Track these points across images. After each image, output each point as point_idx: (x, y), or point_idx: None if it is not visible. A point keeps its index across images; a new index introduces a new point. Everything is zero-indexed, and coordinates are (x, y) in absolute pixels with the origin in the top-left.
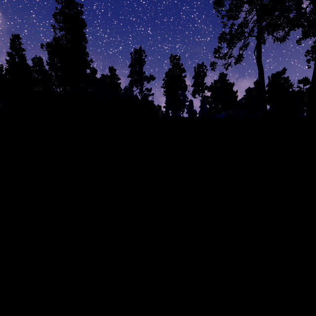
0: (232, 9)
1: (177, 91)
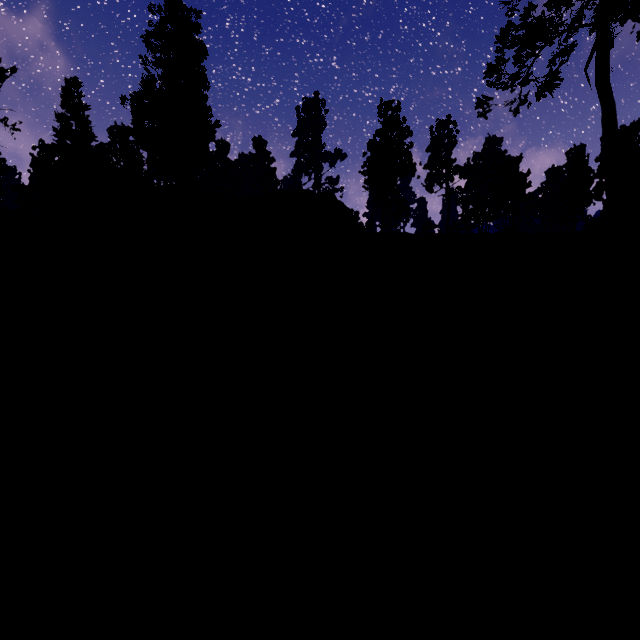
0: None
1: (394, 176)
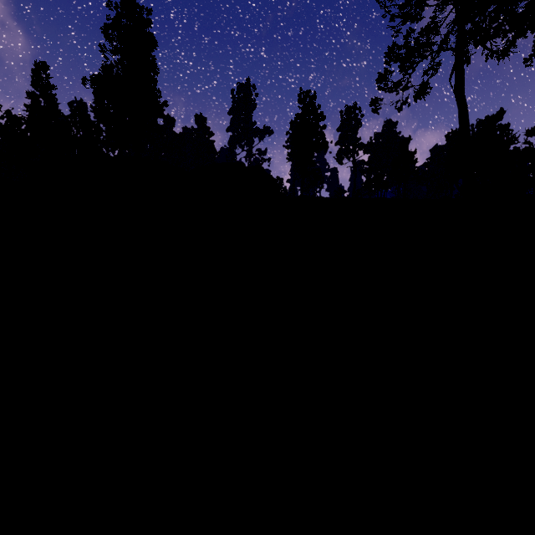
0: (410, 2)
1: (311, 152)
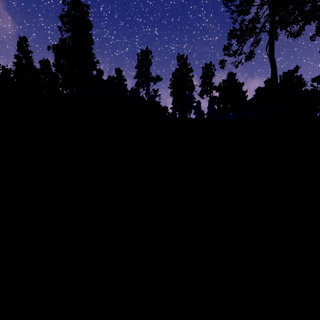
0: (242, 3)
1: (184, 91)
